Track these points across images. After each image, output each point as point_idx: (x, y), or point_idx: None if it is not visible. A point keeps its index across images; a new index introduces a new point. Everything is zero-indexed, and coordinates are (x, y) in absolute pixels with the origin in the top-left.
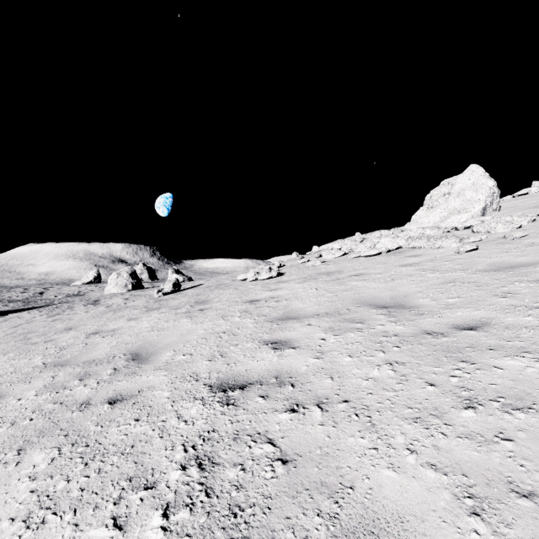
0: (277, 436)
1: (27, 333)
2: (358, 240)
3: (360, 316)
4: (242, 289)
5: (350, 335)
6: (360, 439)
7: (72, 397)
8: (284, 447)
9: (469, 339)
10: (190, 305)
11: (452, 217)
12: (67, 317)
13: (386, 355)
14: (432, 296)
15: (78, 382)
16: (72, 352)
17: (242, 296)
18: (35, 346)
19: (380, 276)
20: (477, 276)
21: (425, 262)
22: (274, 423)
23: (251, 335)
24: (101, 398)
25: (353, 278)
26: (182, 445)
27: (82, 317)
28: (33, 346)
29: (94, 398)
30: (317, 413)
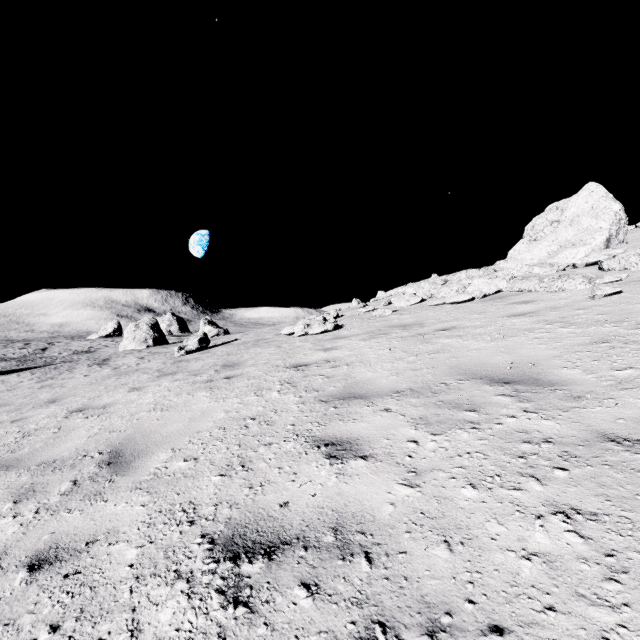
0: None
1: None
2: (438, 282)
3: (469, 397)
4: (287, 347)
5: (461, 436)
6: None
7: None
8: None
9: None
10: (215, 369)
11: (565, 252)
12: (59, 383)
13: (546, 490)
14: (582, 365)
15: (9, 508)
16: (35, 442)
17: (285, 358)
18: None
19: (482, 331)
20: None
21: (545, 310)
22: None
23: (294, 426)
24: (23, 553)
25: (441, 333)
26: None
27: (78, 383)
28: None
29: (12, 551)
30: None
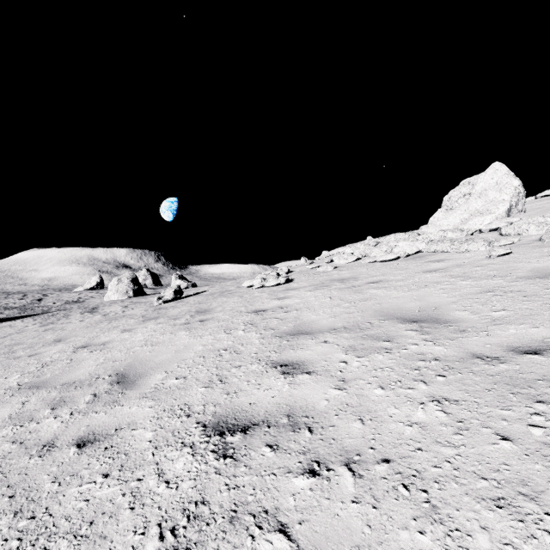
0: (292, 519)
1: (14, 344)
2: (372, 244)
3: (386, 332)
4: (248, 297)
5: (378, 357)
6: (419, 534)
7: (36, 435)
8: (303, 542)
9: (538, 368)
10: (190, 315)
11: (474, 219)
12: (60, 327)
13: (429, 388)
14: (471, 308)
15: (49, 412)
16: (54, 370)
17: (247, 305)
18: (17, 361)
19: (402, 284)
20: (520, 284)
21: (452, 267)
22: (288, 493)
23: (256, 354)
24: (69, 438)
25: (371, 285)
26: (158, 525)
27: (76, 326)
28: (15, 361)
29: (61, 437)
30: (348, 479)
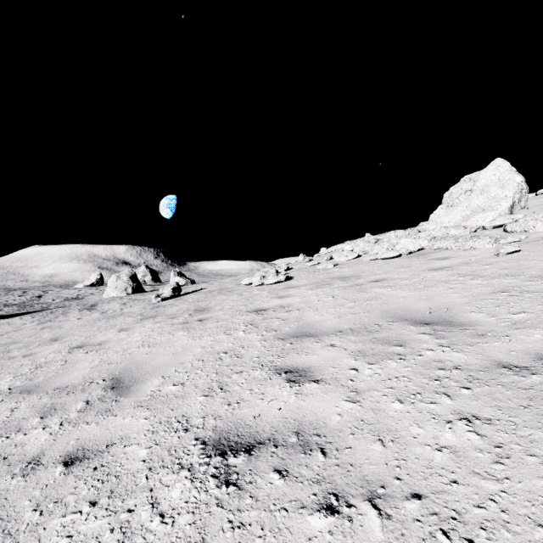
0: None
1: (10, 343)
2: (372, 241)
3: (397, 335)
4: (247, 295)
5: (391, 364)
6: None
7: (22, 449)
8: None
9: None
10: (189, 313)
11: (476, 216)
12: (57, 325)
13: (455, 403)
14: (486, 310)
15: (38, 422)
16: (47, 372)
17: (247, 304)
18: (11, 362)
19: (407, 282)
20: (536, 284)
21: (459, 265)
22: (303, 537)
23: (259, 358)
24: (57, 453)
25: (374, 284)
26: None
27: (73, 324)
28: (9, 362)
29: (48, 453)
30: (374, 520)
